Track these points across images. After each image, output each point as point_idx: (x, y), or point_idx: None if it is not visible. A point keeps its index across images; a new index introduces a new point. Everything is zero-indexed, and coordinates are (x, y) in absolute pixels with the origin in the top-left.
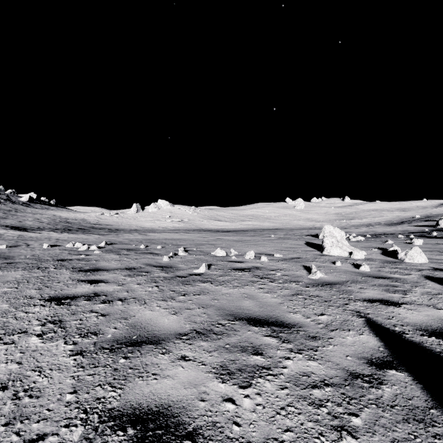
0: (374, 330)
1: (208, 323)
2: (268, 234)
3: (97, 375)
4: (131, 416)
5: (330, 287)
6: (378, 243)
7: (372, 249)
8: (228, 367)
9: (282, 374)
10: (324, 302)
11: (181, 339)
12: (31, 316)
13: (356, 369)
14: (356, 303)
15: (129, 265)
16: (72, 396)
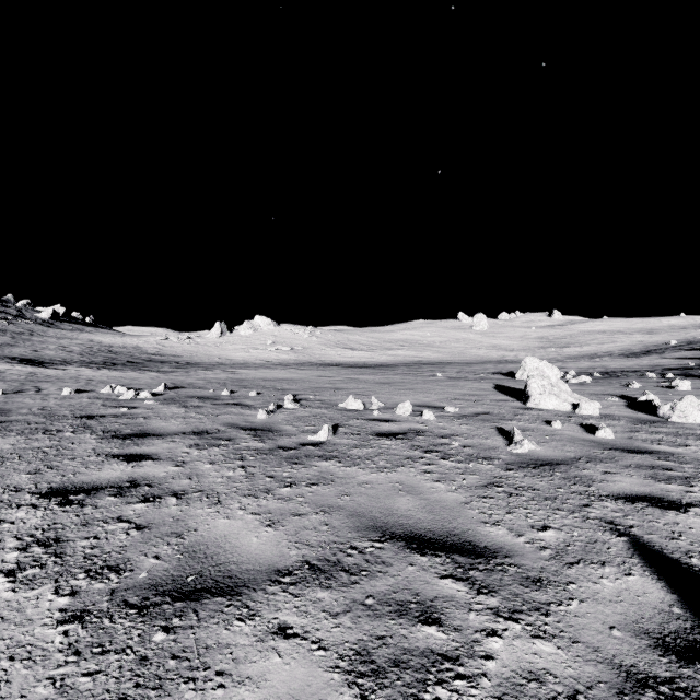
0: (652, 564)
1: (333, 547)
2: (432, 371)
3: (103, 675)
4: None
5: (550, 470)
6: (616, 387)
7: (610, 398)
8: (371, 655)
9: (484, 676)
10: (544, 500)
11: (280, 584)
12: (6, 529)
13: (636, 662)
14: (604, 504)
15: (200, 426)
16: None
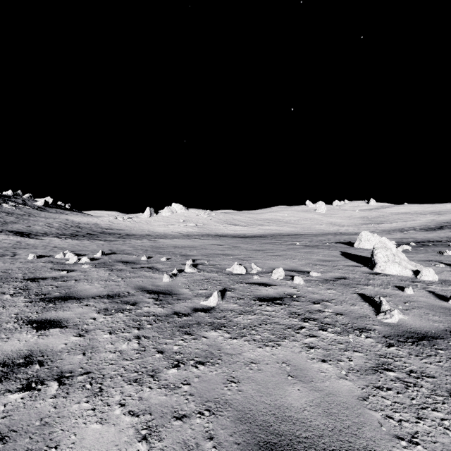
0: None
1: None
2: (291, 240)
3: None
4: None
5: (431, 347)
6: (434, 254)
7: (437, 264)
8: None
9: None
10: (449, 396)
11: None
12: None
13: None
14: None
15: (115, 289)
16: None
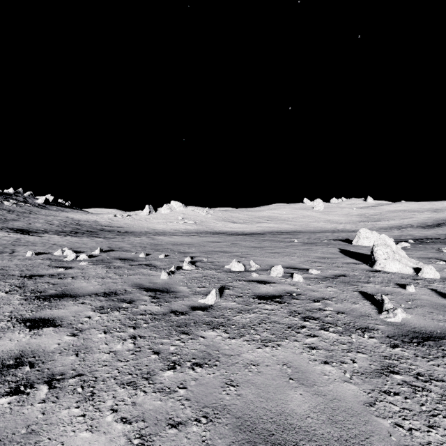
0: None
1: None
2: (289, 238)
3: None
4: None
5: (438, 348)
6: (433, 251)
7: (438, 262)
8: None
9: None
10: None
11: None
12: None
13: None
14: None
15: (112, 287)
16: None
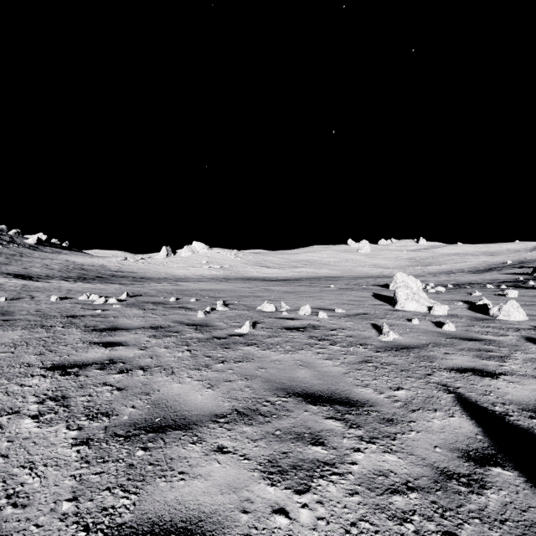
0: (468, 410)
1: (253, 400)
2: (327, 283)
3: (106, 474)
4: (147, 535)
5: (407, 352)
6: (462, 295)
7: (456, 303)
8: (278, 462)
9: (350, 473)
10: (400, 371)
11: (218, 422)
12: (27, 391)
13: (448, 465)
14: (442, 373)
15: (155, 323)
16: (70, 505)
